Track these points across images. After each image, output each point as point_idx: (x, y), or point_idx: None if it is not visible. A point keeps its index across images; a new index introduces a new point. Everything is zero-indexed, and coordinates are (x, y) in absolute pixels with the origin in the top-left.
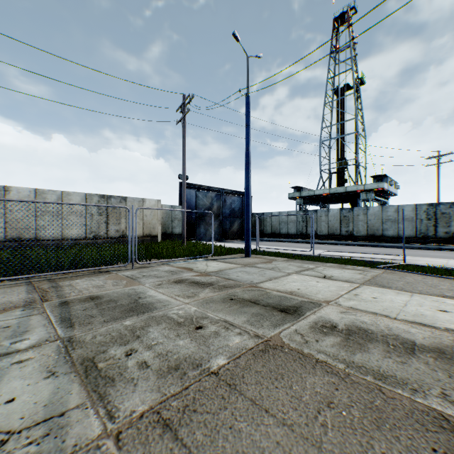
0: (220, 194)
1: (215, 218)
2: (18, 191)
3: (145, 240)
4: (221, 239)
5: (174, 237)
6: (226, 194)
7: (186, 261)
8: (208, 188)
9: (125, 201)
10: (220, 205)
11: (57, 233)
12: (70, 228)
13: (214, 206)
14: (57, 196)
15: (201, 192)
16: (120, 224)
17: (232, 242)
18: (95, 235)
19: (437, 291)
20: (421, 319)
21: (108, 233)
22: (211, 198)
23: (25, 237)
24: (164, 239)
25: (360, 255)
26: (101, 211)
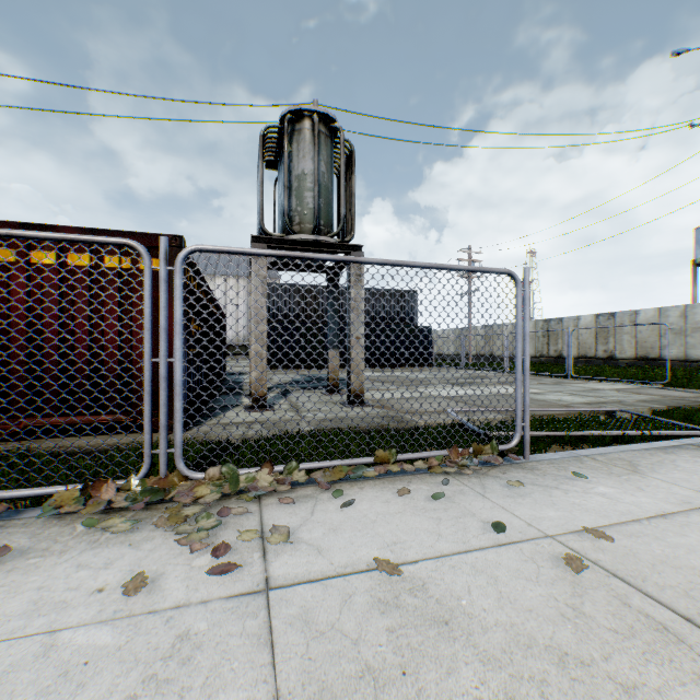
0: None
1: None
2: (643, 313)
3: None
4: None
5: None
6: None
7: (629, 384)
8: None
9: None
10: None
11: (678, 353)
12: (693, 348)
13: None
14: (678, 311)
15: None
16: None
17: None
18: None
19: (472, 398)
20: (429, 389)
21: None
22: None
23: (649, 357)
24: None
25: None
26: None
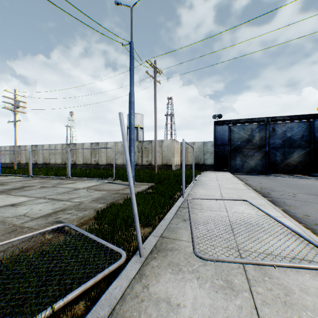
0: (265, 123)
1: (256, 150)
2: (110, 144)
3: (163, 168)
4: (266, 172)
5: (205, 167)
6: (275, 122)
7: (99, 181)
8: (247, 120)
9: (151, 143)
10: (265, 135)
11: (121, 162)
12: None
13: (255, 137)
14: (122, 144)
15: (237, 126)
16: (149, 157)
17: (260, 176)
18: (136, 163)
19: None
20: None
21: (142, 162)
22: (250, 130)
23: (112, 163)
24: (196, 168)
25: (227, 218)
26: (139, 150)
